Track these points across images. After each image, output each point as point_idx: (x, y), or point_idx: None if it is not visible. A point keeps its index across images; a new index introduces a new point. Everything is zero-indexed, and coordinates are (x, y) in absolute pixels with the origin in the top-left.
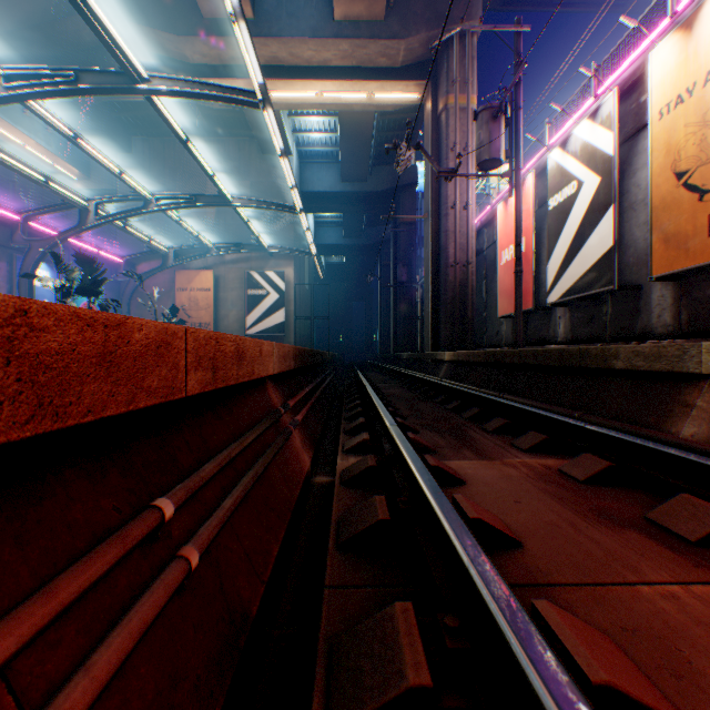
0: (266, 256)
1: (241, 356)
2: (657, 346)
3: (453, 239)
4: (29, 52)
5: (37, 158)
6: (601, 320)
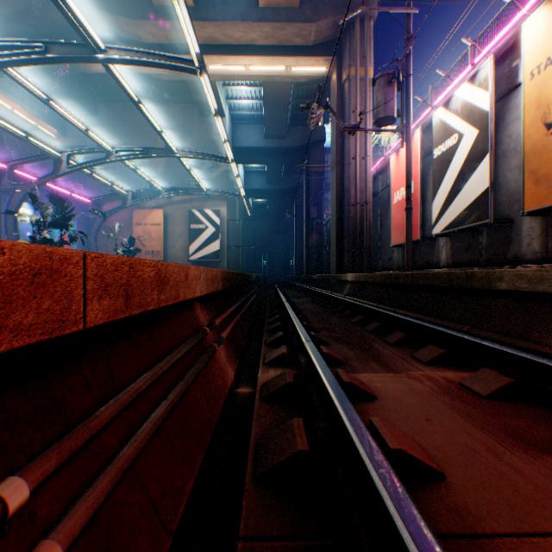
0: (205, 198)
1: (163, 281)
2: (540, 270)
3: (354, 183)
4: (13, 33)
5: (23, 120)
6: (478, 248)
